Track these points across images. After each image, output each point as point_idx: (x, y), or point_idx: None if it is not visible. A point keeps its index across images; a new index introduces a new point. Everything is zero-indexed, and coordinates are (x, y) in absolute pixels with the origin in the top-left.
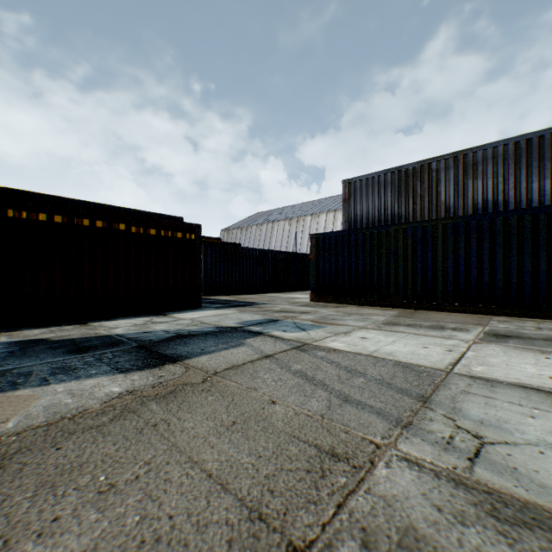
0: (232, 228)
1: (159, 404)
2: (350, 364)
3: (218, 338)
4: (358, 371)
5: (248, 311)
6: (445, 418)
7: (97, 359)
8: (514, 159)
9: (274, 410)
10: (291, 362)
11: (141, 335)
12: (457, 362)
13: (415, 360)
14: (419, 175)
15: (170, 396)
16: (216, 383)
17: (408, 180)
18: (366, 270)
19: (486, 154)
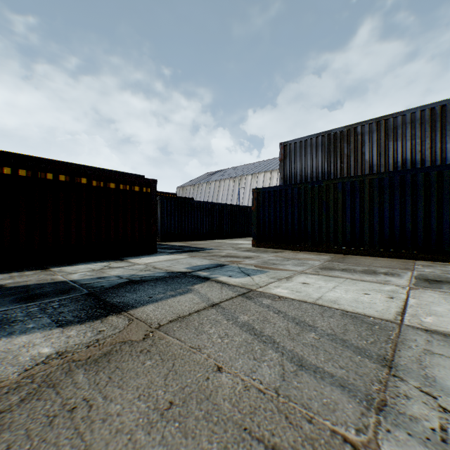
0: (186, 186)
1: (88, 373)
2: (297, 314)
3: (167, 284)
4: (307, 323)
5: (198, 256)
6: (422, 394)
7: (42, 309)
8: (430, 123)
9: (220, 381)
10: (237, 312)
11: (95, 280)
12: (404, 311)
13: (361, 309)
14: (346, 138)
15: (103, 360)
16: (158, 340)
17: (336, 142)
18: (300, 220)
19: (405, 119)
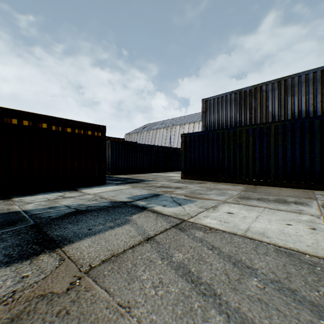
0: (132, 133)
1: None
2: (231, 250)
3: (109, 214)
4: (244, 263)
5: (138, 187)
6: None
7: None
8: (320, 82)
9: None
10: (171, 248)
11: (46, 210)
12: None
13: (292, 244)
14: (254, 94)
15: None
16: (83, 292)
17: (246, 98)
18: (219, 158)
19: (301, 79)
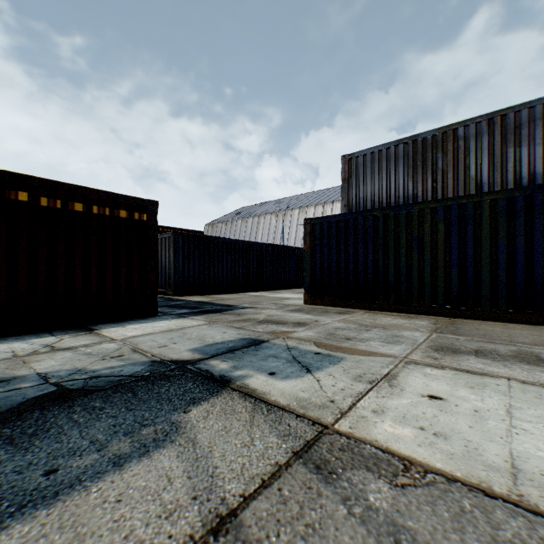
0: (216, 223)
1: None
2: None
3: (131, 404)
4: None
5: (220, 322)
6: None
7: None
8: None
9: None
10: None
11: None
12: None
13: None
14: (441, 145)
15: None
16: None
17: (426, 152)
18: (378, 264)
19: (534, 114)
